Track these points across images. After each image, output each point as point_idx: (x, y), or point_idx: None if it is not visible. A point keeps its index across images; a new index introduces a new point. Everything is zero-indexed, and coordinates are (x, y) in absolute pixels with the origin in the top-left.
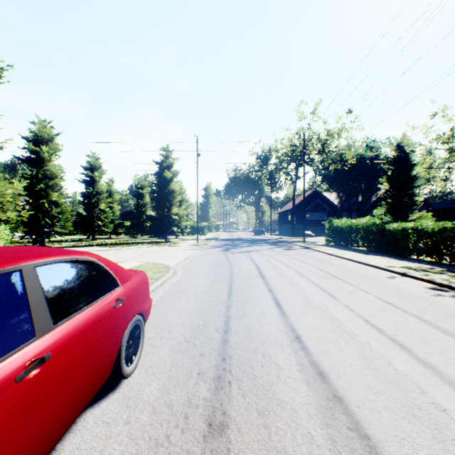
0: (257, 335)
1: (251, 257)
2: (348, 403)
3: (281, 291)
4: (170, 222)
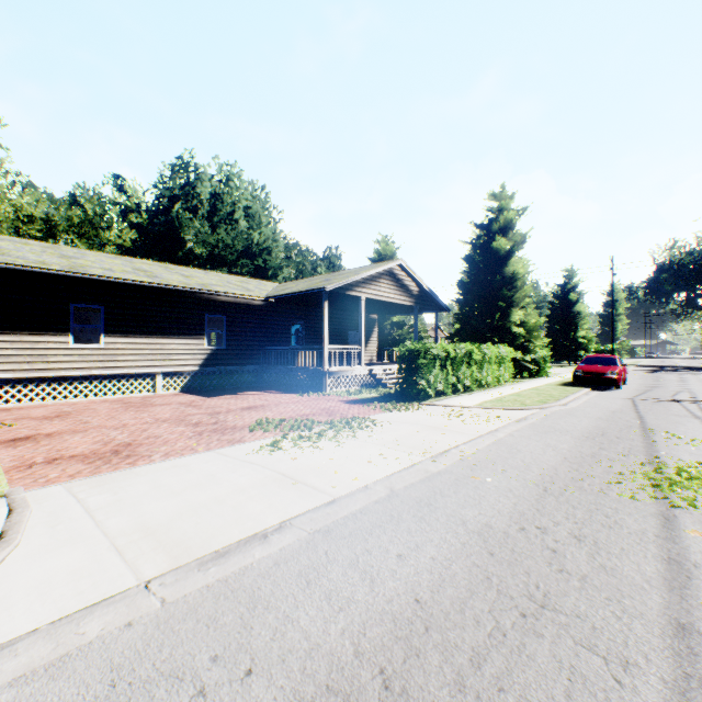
0: (667, 385)
1: (679, 376)
2: (688, 389)
3: (690, 383)
4: (575, 346)
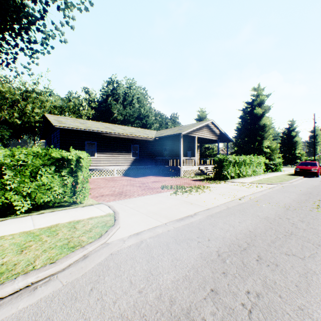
0: None
1: None
2: None
3: None
4: (294, 157)
